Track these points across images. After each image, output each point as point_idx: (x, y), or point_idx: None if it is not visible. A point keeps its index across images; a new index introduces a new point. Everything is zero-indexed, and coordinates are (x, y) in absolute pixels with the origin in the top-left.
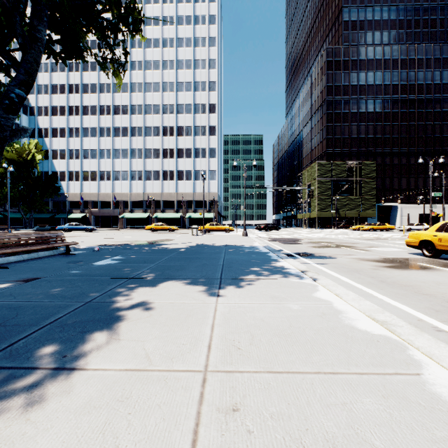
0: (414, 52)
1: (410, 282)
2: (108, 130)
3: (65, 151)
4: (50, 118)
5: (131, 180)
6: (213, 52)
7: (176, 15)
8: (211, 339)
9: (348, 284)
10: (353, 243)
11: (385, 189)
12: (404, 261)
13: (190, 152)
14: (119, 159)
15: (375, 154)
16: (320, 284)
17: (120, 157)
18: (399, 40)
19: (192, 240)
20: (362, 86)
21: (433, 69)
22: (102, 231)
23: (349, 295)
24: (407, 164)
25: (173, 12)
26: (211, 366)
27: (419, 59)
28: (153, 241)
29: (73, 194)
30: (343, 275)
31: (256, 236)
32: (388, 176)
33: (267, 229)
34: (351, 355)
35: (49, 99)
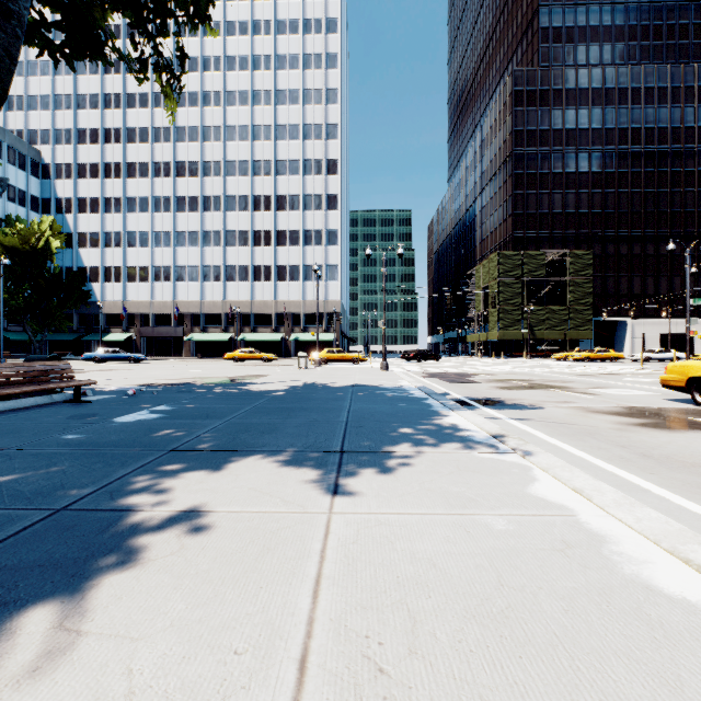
0: (653, 76)
1: (699, 457)
2: (166, 201)
3: (98, 235)
4: (74, 183)
5: (203, 280)
6: (333, 78)
7: (274, 19)
8: (309, 630)
9: (584, 461)
10: (564, 381)
11: (607, 295)
12: (666, 414)
13: (296, 236)
14: (184, 248)
15: (591, 239)
16: (537, 465)
17: (186, 244)
18: (629, 58)
19: (298, 376)
20: (570, 131)
21: (684, 104)
22: (156, 361)
23: (605, 493)
24: (641, 256)
25: (269, 13)
26: None
27: (661, 88)
28: (233, 377)
29: (111, 304)
30: (567, 442)
31: (403, 369)
32: (612, 275)
33: (419, 359)
34: None
35: (73, 151)
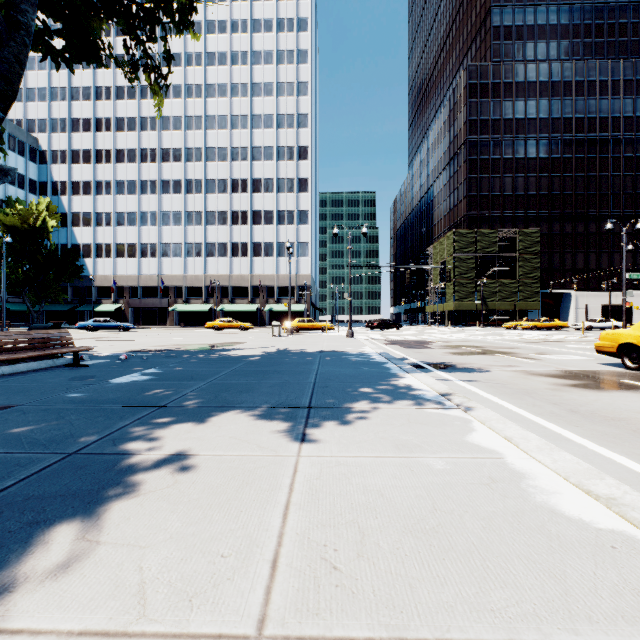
0: (595, 71)
1: (619, 412)
2: (152, 184)
3: (91, 215)
4: (68, 167)
5: (186, 256)
6: (304, 72)
7: (250, 19)
8: (279, 541)
9: (519, 416)
10: (511, 347)
11: (553, 269)
12: (598, 376)
13: (270, 216)
14: (168, 227)
15: (539, 219)
16: (476, 418)
17: (170, 223)
18: (573, 54)
19: (272, 343)
20: (519, 120)
21: (623, 96)
22: (143, 330)
23: (530, 440)
24: (584, 234)
25: (246, 13)
26: (271, 621)
27: (602, 81)
28: (213, 344)
29: (102, 277)
30: (507, 400)
31: (367, 337)
32: (558, 251)
33: (382, 328)
34: (571, 589)
35: (67, 139)
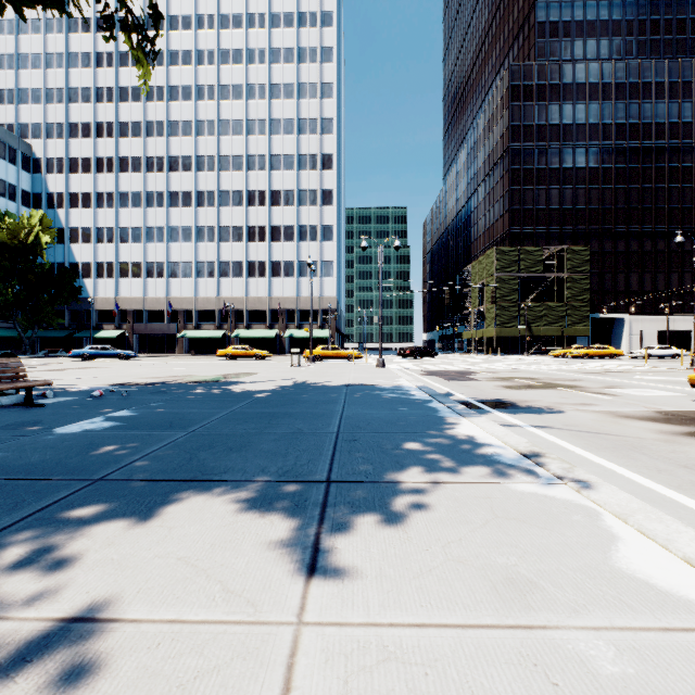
0: (651, 71)
1: None
2: (159, 196)
3: (90, 230)
4: (66, 177)
5: (196, 276)
6: (328, 72)
7: (268, 12)
8: None
9: (651, 492)
10: (572, 379)
11: (604, 291)
12: None
13: (291, 231)
14: (177, 244)
15: (588, 235)
16: (604, 507)
17: (179, 239)
18: (626, 53)
19: (289, 374)
20: (567, 126)
21: (681, 99)
22: (147, 358)
23: None
24: (639, 252)
25: (264, 7)
26: None
27: (659, 83)
28: (219, 376)
29: (103, 300)
30: (613, 460)
31: (399, 367)
32: (609, 271)
33: (415, 356)
34: None
35: (65, 146)
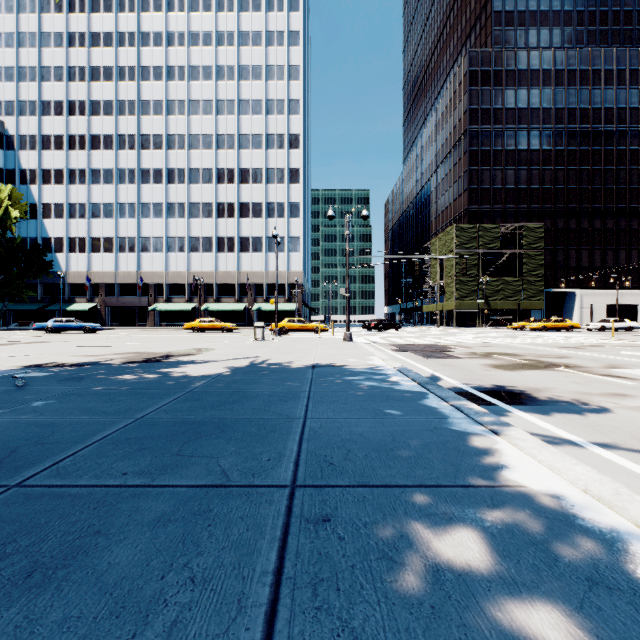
0: (600, 59)
1: None
2: (131, 173)
3: (63, 206)
4: (38, 154)
5: (167, 251)
6: (295, 55)
7: None
8: None
9: None
10: (558, 356)
11: (557, 267)
12: None
13: (259, 208)
14: (148, 219)
15: (542, 214)
16: None
17: (151, 215)
18: (577, 42)
19: (249, 351)
20: (522, 110)
21: (628, 86)
22: (115, 331)
23: None
24: (589, 230)
25: None
26: None
27: (608, 70)
28: (169, 353)
29: (75, 274)
30: None
31: (367, 340)
32: (562, 248)
33: (380, 329)
34: None
35: (37, 123)
